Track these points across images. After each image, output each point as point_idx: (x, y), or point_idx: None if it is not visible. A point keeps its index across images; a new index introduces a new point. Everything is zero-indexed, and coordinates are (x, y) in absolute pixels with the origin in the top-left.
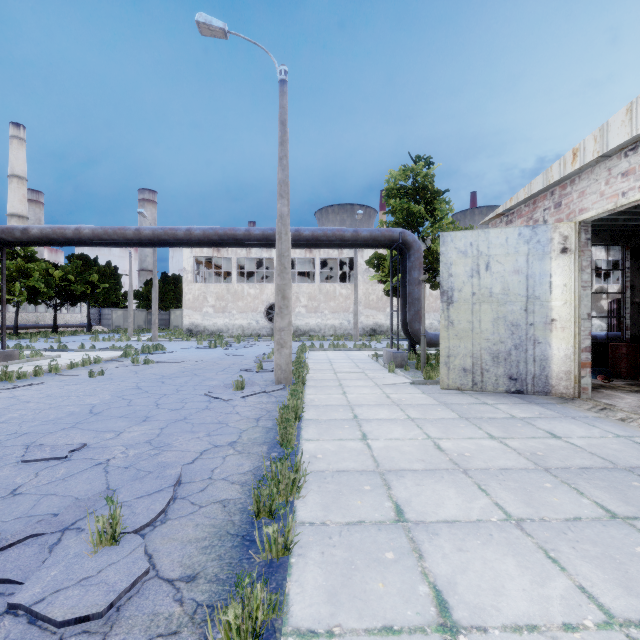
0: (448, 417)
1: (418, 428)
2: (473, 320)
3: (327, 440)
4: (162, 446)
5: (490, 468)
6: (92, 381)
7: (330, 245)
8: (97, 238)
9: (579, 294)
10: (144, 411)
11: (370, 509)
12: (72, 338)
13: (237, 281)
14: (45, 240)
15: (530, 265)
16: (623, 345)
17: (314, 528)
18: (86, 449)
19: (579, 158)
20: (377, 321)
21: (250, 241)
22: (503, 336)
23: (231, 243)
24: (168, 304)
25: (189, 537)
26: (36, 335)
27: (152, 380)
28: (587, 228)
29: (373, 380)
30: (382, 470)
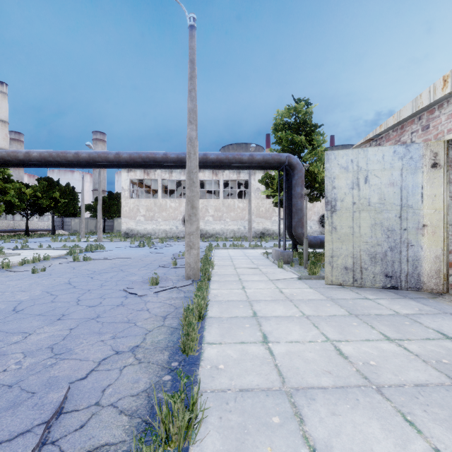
0: (339, 314)
1: (315, 327)
2: (353, 226)
3: (229, 343)
4: (62, 353)
5: (404, 384)
6: (33, 276)
7: (231, 167)
8: (44, 160)
9: (447, 203)
10: (63, 308)
11: None
12: (38, 239)
13: (162, 197)
14: (1, 161)
15: (404, 178)
16: None
17: None
18: None
19: (450, 83)
20: (265, 227)
21: (167, 163)
22: (380, 239)
23: (153, 165)
24: (112, 214)
25: None
26: (12, 237)
27: (84, 275)
28: None
29: (266, 275)
30: (289, 388)
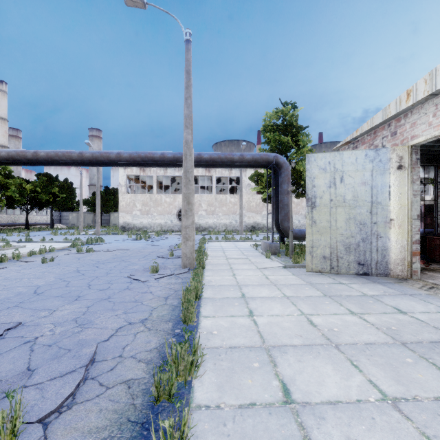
0: (315, 295)
1: (293, 305)
2: (331, 220)
3: (221, 317)
4: (85, 324)
5: (357, 343)
6: (43, 266)
7: (223, 165)
8: (50, 159)
9: (411, 200)
10: (77, 291)
11: (260, 389)
12: (39, 233)
13: (157, 192)
14: (11, 160)
15: (374, 178)
16: (437, 238)
17: (209, 413)
18: (20, 327)
19: (412, 97)
20: (256, 221)
21: (164, 162)
22: (353, 232)
23: (150, 163)
24: (109, 209)
25: (90, 426)
26: (13, 231)
27: (89, 265)
28: (417, 150)
29: (255, 264)
30: (267, 346)
